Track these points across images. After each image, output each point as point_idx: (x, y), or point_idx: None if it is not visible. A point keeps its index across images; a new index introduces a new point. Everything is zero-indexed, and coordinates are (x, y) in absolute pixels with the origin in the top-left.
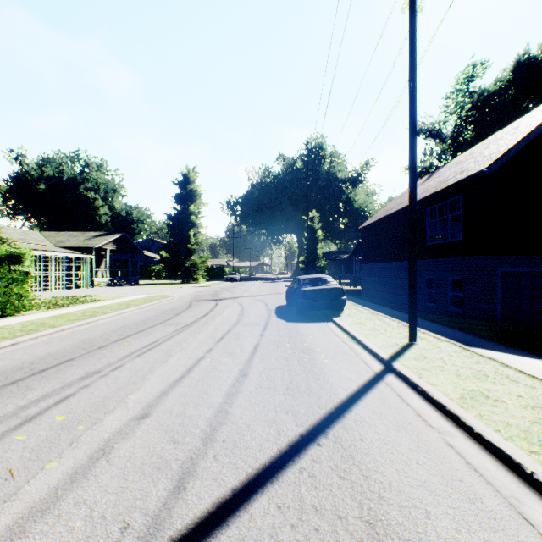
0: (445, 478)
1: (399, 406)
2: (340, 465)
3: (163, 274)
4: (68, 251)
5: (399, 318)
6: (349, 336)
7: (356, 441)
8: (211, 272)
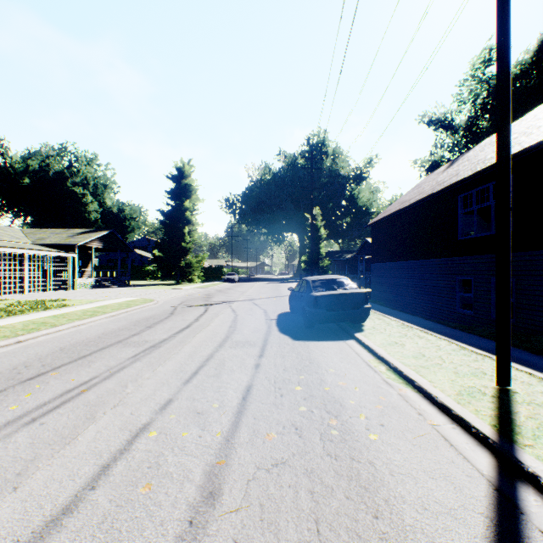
0: None
1: None
2: None
3: (158, 275)
4: (45, 248)
5: (444, 333)
6: (389, 368)
7: None
8: (208, 272)
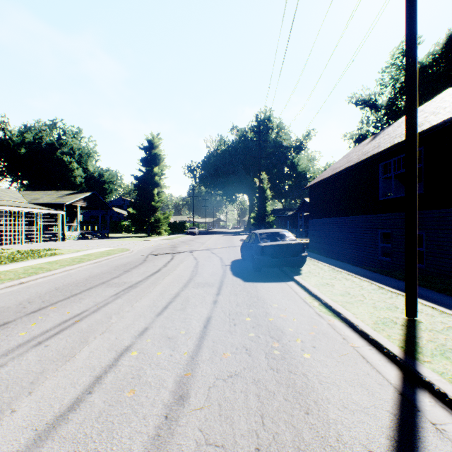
0: None
1: None
2: None
3: (132, 229)
4: (39, 207)
5: (366, 276)
6: (321, 304)
7: None
8: (173, 226)
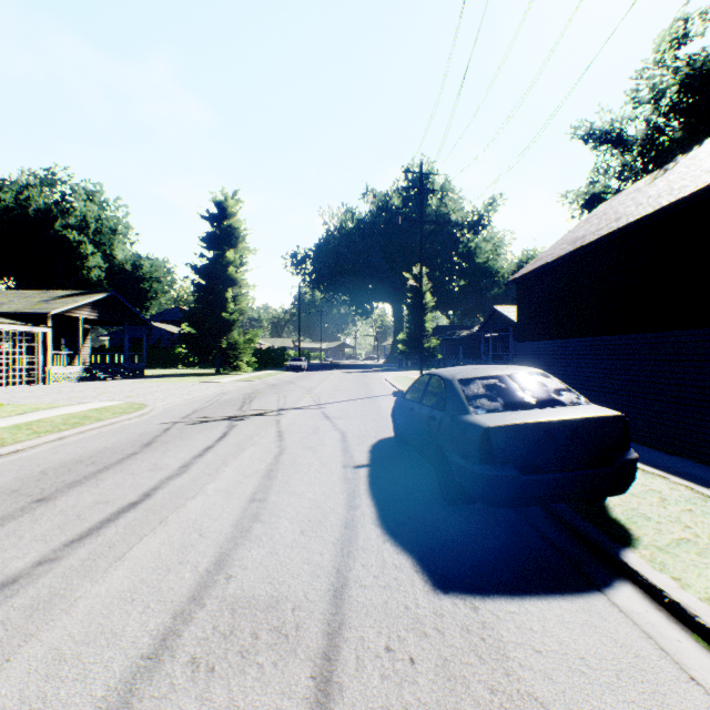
0: None
1: None
2: None
3: (194, 360)
4: None
5: None
6: None
7: None
8: (265, 356)
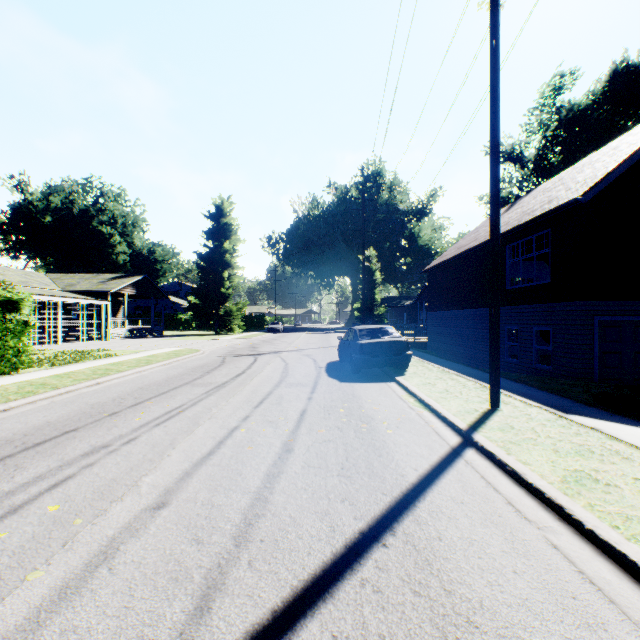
0: (553, 593)
1: (484, 492)
2: (414, 575)
3: (193, 324)
4: (78, 296)
5: (476, 377)
6: (416, 400)
7: (432, 541)
8: (249, 321)
